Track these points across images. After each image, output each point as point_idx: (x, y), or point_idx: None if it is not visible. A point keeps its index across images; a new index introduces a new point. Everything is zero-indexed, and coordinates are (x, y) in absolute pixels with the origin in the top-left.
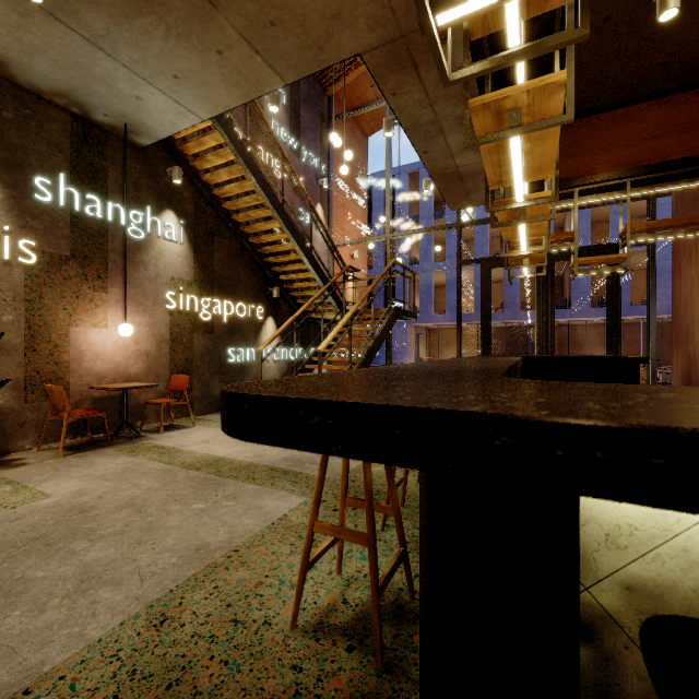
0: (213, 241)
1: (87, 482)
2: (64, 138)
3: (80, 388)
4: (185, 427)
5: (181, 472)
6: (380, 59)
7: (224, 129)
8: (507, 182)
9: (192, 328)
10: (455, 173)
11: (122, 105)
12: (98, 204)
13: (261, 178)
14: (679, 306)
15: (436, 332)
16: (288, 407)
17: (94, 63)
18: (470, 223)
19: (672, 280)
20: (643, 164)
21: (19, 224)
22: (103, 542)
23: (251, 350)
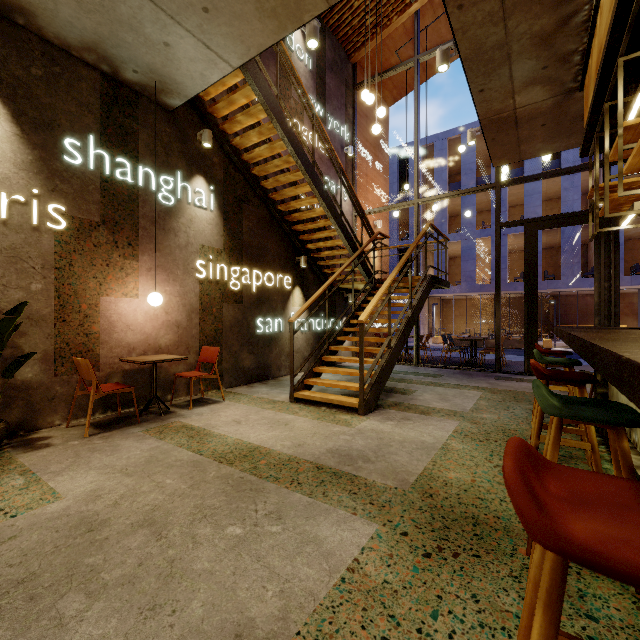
0: (242, 209)
1: (106, 476)
2: (95, 98)
3: (110, 360)
4: (214, 402)
5: (212, 466)
6: None
7: (255, 81)
8: None
9: (222, 297)
10: (511, 117)
11: (151, 56)
12: (129, 168)
13: (292, 137)
14: None
15: (449, 303)
16: None
17: (119, 1)
18: (511, 181)
19: None
20: None
21: (48, 187)
22: (104, 600)
23: (279, 320)
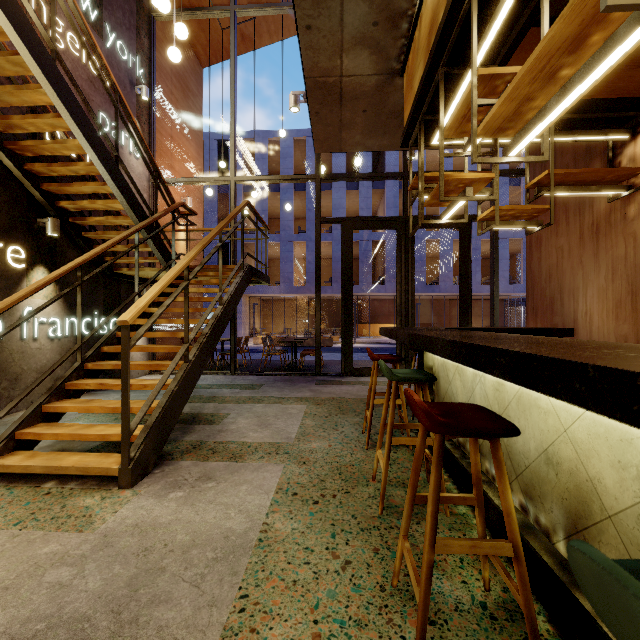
0: None
1: None
2: None
3: None
4: None
5: None
6: None
7: None
8: None
9: None
10: (337, 86)
11: None
12: None
13: None
14: (539, 277)
15: (269, 303)
16: None
17: None
18: (330, 176)
19: (527, 252)
20: None
21: None
22: None
23: None
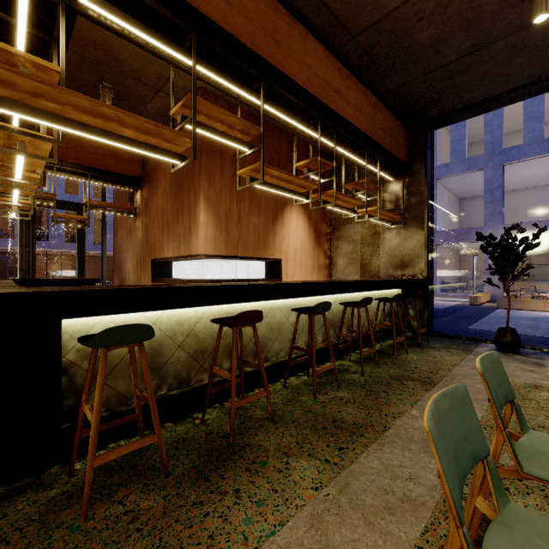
0: None
1: None
2: None
3: None
4: None
5: None
6: None
7: None
8: (8, 162)
9: None
10: None
11: None
12: None
13: None
14: (117, 250)
15: None
16: None
17: None
18: None
19: (114, 234)
20: (97, 167)
21: None
22: None
23: None
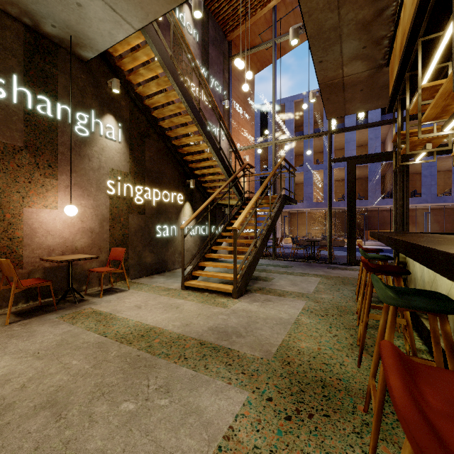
0: (144, 142)
1: (18, 361)
2: (18, 45)
3: (32, 259)
4: (121, 291)
5: (113, 347)
6: None
7: (153, 43)
8: None
9: (128, 210)
10: (340, 83)
11: (66, 14)
12: (49, 104)
13: (183, 88)
14: None
15: (295, 215)
16: None
17: None
18: (339, 130)
19: None
20: None
21: None
22: None
23: (173, 227)
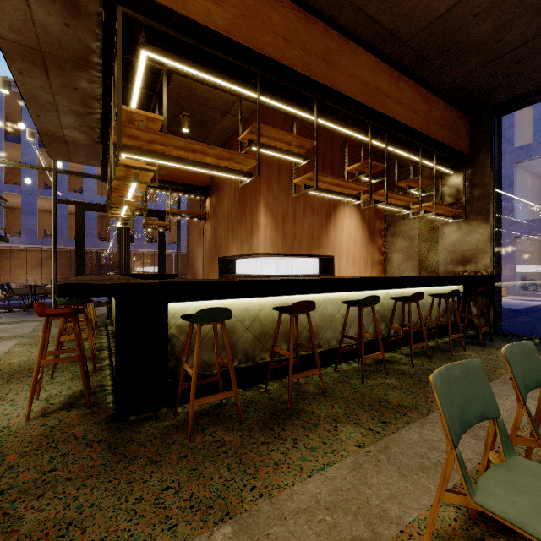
0: None
1: None
2: None
3: None
4: None
5: None
6: (15, 49)
7: None
8: (122, 187)
9: None
10: (62, 138)
11: None
12: None
13: None
14: (190, 249)
15: (6, 253)
16: (107, 286)
17: None
18: (66, 172)
19: (187, 236)
20: (176, 181)
21: None
22: None
23: None
